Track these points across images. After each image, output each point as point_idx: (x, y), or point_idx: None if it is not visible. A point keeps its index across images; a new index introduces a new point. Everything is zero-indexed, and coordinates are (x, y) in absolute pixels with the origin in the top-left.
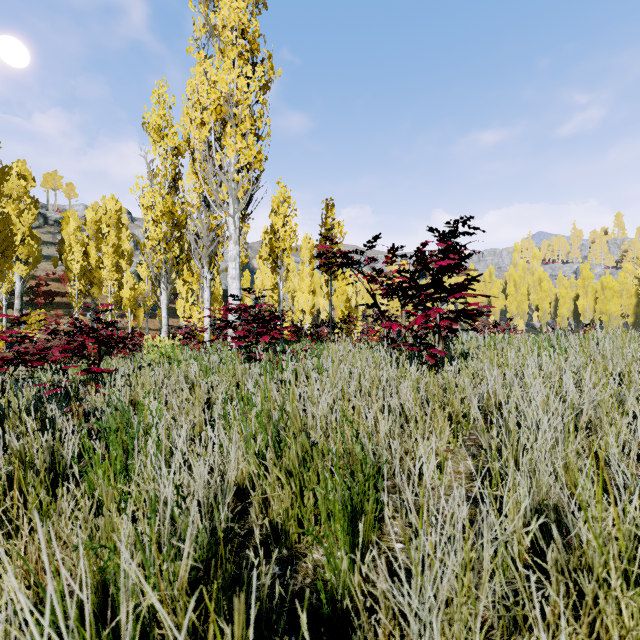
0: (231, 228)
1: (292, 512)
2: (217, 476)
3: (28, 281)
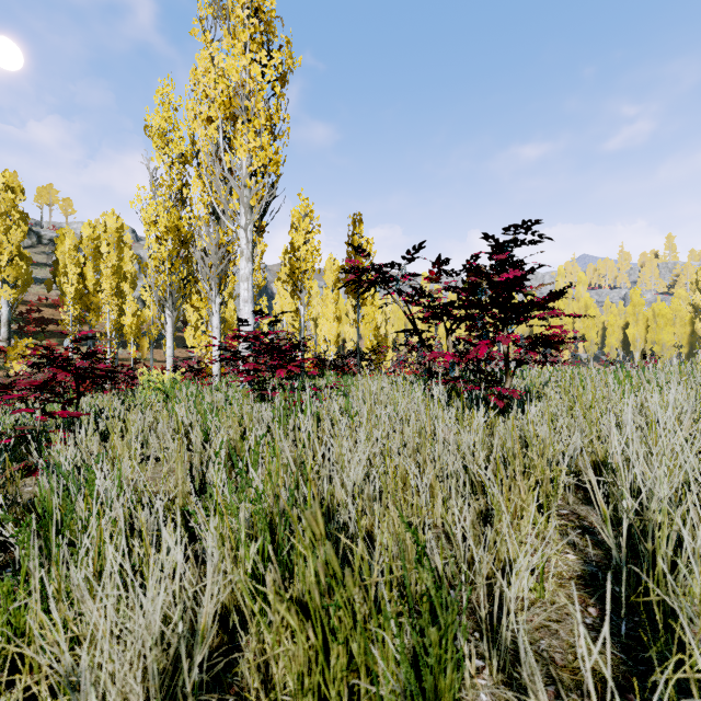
0: (243, 242)
1: (309, 681)
2: (178, 620)
3: (17, 307)
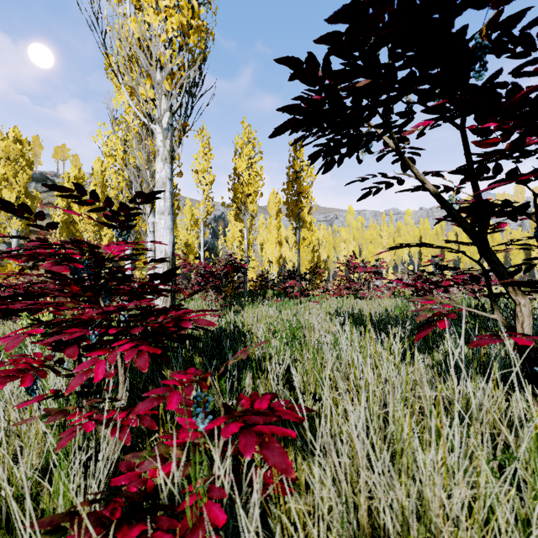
0: (158, 139)
1: None
2: None
3: (29, 235)
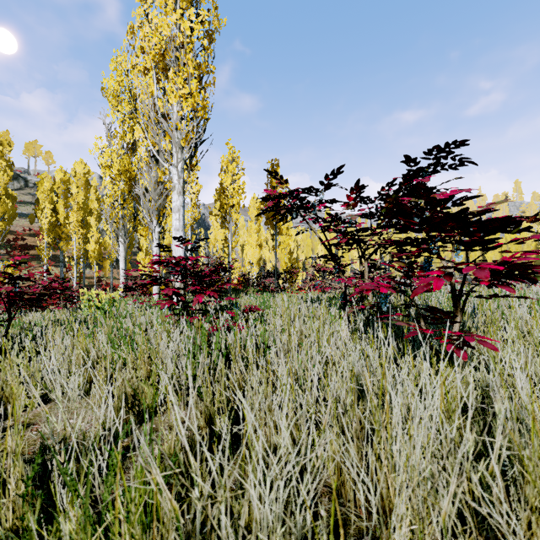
0: (175, 178)
1: None
2: None
3: (6, 236)
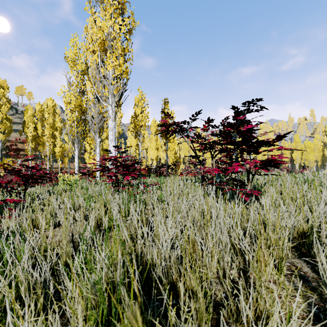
0: (110, 112)
1: None
2: None
3: (5, 143)
